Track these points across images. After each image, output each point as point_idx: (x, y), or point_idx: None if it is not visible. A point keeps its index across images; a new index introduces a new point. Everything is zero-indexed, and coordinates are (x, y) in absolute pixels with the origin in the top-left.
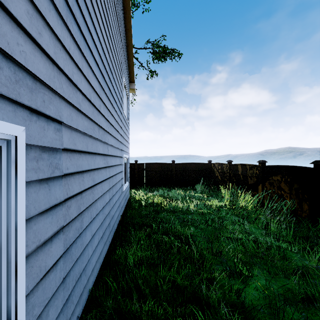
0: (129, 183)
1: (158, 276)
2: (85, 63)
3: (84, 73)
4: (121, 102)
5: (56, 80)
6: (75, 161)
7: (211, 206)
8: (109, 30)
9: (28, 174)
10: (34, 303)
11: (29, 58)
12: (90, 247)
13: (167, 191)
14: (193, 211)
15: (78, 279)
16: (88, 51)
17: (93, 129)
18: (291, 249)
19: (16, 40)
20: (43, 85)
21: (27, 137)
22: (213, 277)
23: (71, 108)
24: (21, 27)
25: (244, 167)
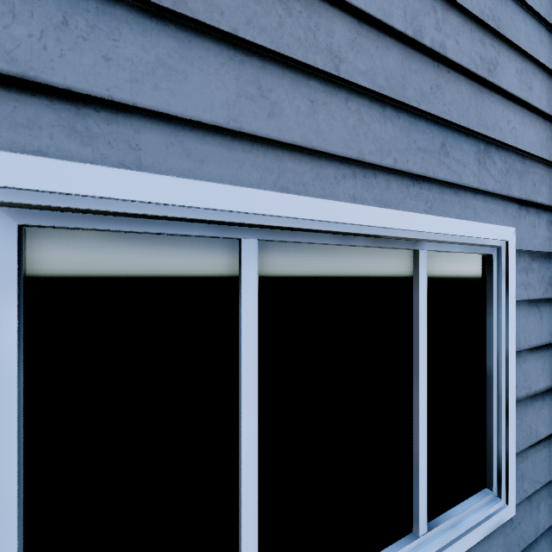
0: None
1: None
2: None
3: None
4: None
5: (549, 144)
6: None
7: None
8: None
9: (518, 291)
10: (522, 472)
11: (518, 132)
12: None
13: None
14: None
15: None
16: None
17: None
18: None
19: (506, 119)
20: (532, 161)
21: (516, 241)
22: None
23: None
24: (509, 98)
25: None
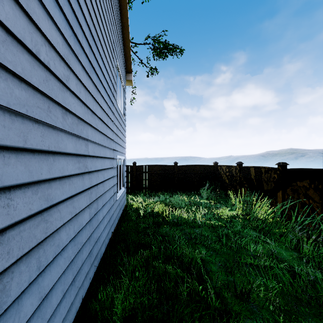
0: (127, 188)
1: None
2: None
3: None
4: (113, 90)
5: None
6: None
7: (221, 216)
8: None
9: None
10: None
11: None
12: (36, 321)
13: (169, 197)
14: (201, 224)
15: None
16: None
17: (48, 110)
18: None
19: None
20: None
21: None
22: None
23: None
24: None
25: (258, 170)
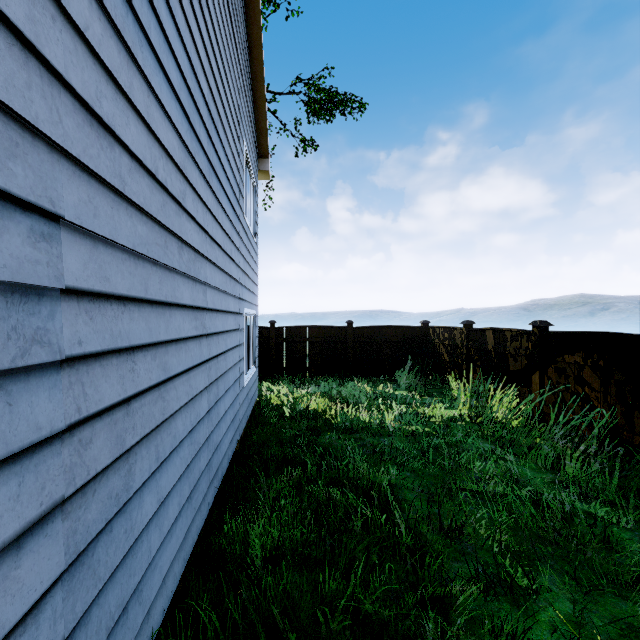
0: (259, 369)
1: (320, 594)
2: (139, 82)
3: (137, 104)
4: (239, 195)
5: (38, 98)
6: (108, 322)
7: (430, 419)
8: (208, 28)
9: None
10: None
11: None
12: (154, 530)
13: (336, 385)
14: (394, 430)
15: (117, 620)
16: (150, 55)
17: (165, 246)
18: (617, 521)
19: None
20: None
21: None
22: (448, 593)
23: (95, 186)
24: None
25: (500, 335)
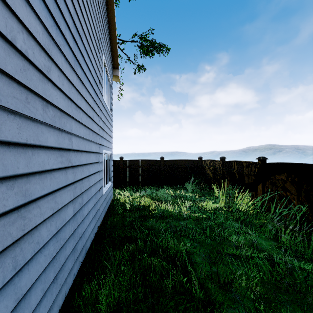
0: (114, 182)
1: None
2: None
3: None
4: (100, 85)
5: None
6: None
7: (205, 209)
8: None
9: None
10: None
11: None
12: None
13: (155, 191)
14: (186, 216)
15: None
16: None
17: (26, 101)
18: None
19: None
20: None
21: None
22: None
23: None
24: None
25: (240, 164)
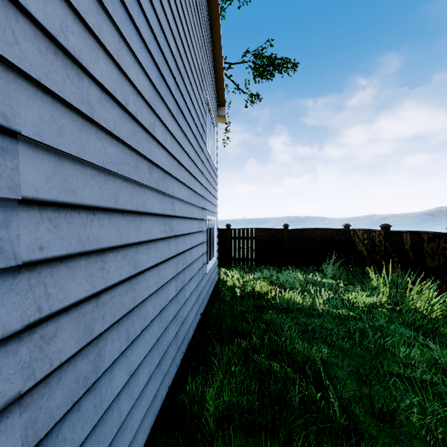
0: (219, 258)
1: None
2: (109, 28)
3: (107, 45)
4: (202, 132)
5: None
6: (75, 229)
7: (354, 304)
8: (175, 1)
9: None
10: None
11: None
12: (125, 397)
13: (275, 273)
14: (323, 312)
15: None
16: (121, 8)
17: (135, 166)
18: None
19: None
20: None
21: None
22: None
23: (60, 109)
24: None
25: (417, 236)
